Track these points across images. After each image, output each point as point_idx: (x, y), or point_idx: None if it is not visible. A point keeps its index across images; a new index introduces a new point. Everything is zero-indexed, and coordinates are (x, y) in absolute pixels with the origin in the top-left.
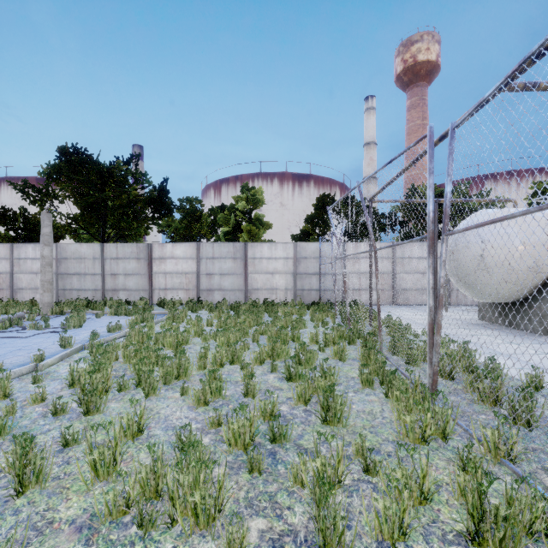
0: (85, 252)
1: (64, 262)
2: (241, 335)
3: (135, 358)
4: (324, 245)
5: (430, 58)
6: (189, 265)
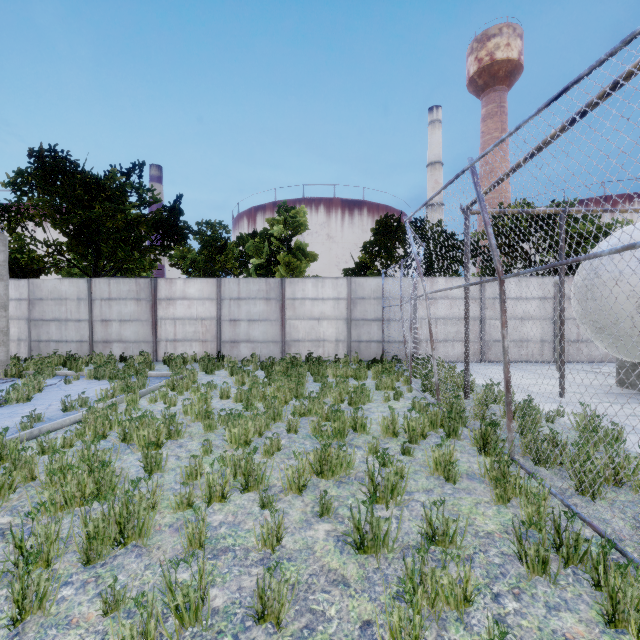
0: (66, 290)
1: (39, 304)
2: (268, 420)
3: (48, 488)
4: (389, 281)
5: (510, 56)
6: (207, 309)
